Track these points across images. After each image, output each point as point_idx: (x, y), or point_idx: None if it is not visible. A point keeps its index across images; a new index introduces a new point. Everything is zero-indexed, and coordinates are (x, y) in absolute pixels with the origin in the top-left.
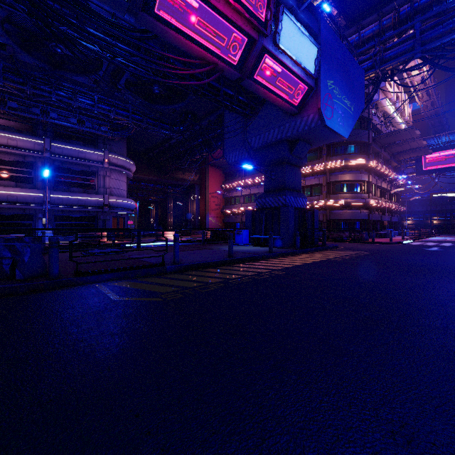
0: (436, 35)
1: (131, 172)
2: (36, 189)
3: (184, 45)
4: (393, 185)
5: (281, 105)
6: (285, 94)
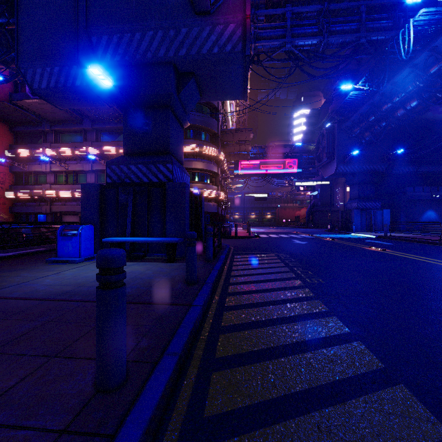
0: (302, 33)
1: None
2: None
3: None
4: (228, 182)
5: None
6: None
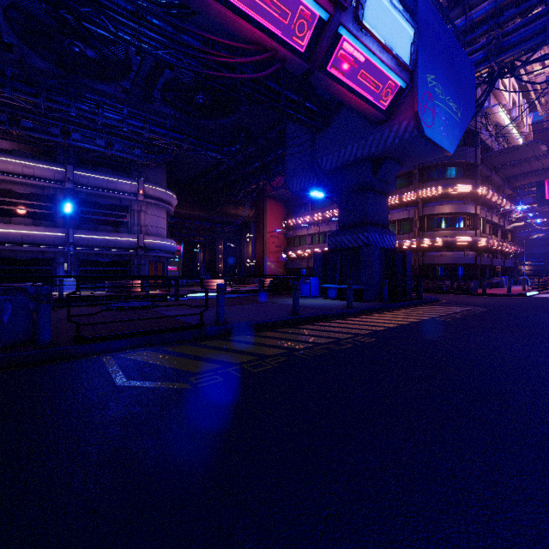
0: None
1: (171, 206)
2: (57, 227)
3: (231, 23)
4: (507, 219)
5: (363, 110)
6: (369, 93)
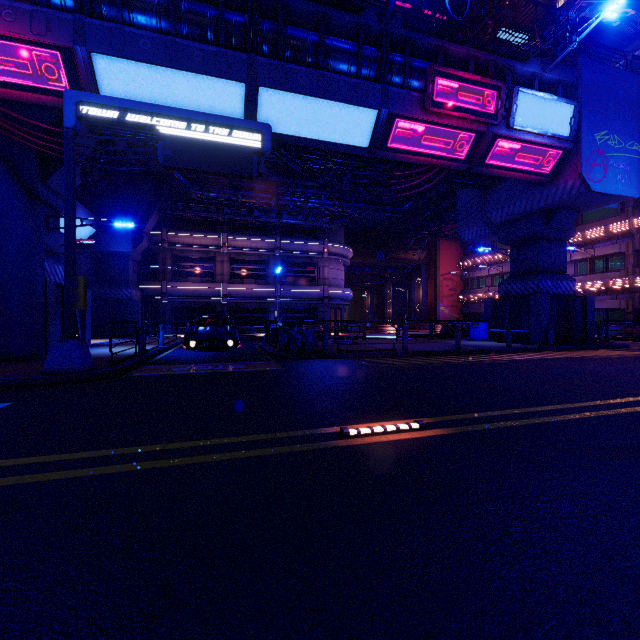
0: None
1: (348, 259)
2: (270, 285)
3: (411, 159)
4: None
5: (524, 178)
6: (529, 166)
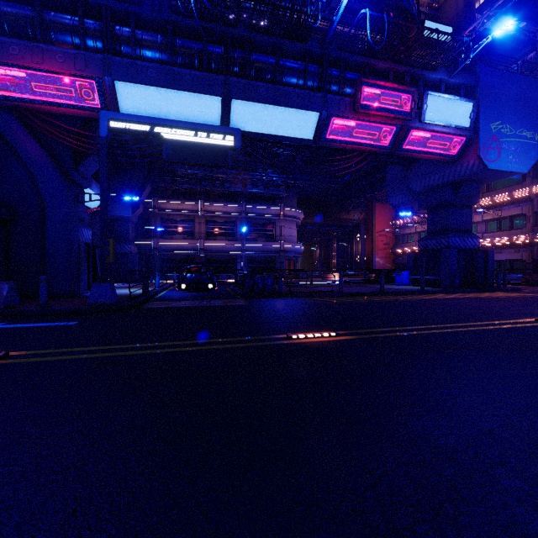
0: None
1: (300, 220)
2: (237, 241)
3: (346, 147)
4: None
5: (435, 159)
6: (438, 150)
